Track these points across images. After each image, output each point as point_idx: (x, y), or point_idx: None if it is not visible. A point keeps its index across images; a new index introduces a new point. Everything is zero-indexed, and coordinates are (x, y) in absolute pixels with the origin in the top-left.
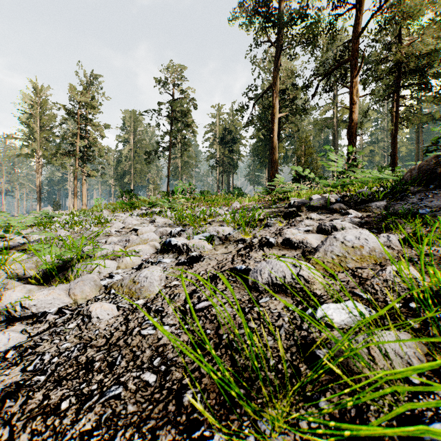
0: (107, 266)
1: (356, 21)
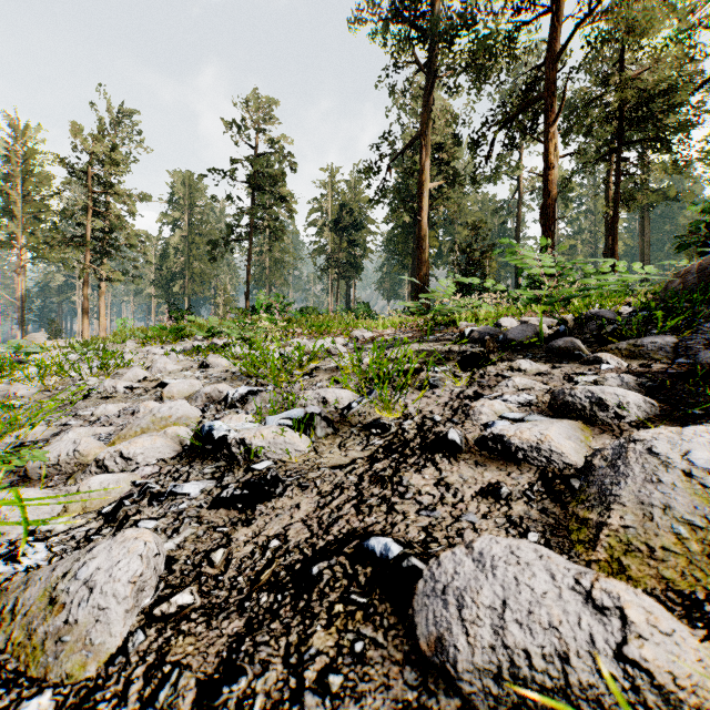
0: (27, 511)
1: (555, 33)
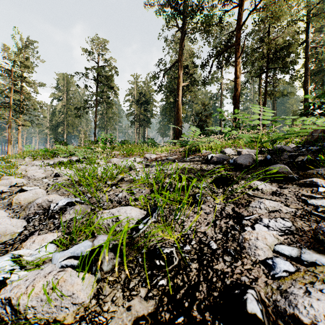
0: None
1: (239, 16)
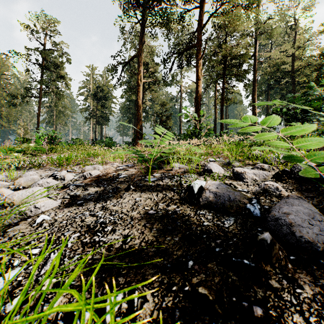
0: None
1: (201, 17)
